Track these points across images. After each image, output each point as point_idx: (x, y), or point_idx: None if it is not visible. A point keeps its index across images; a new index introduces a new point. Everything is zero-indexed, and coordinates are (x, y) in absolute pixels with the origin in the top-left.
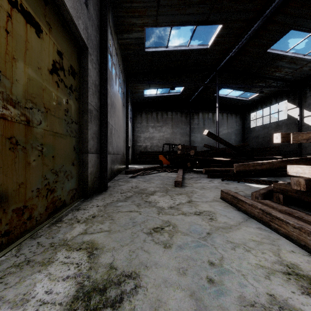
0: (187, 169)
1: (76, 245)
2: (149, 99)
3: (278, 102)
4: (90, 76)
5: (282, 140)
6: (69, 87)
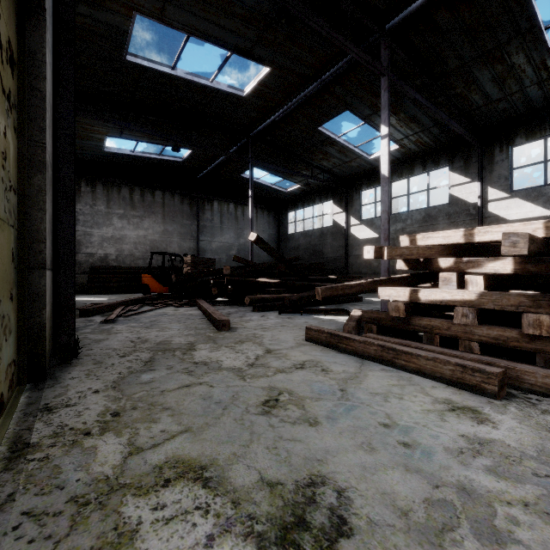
0: (207, 299)
1: (149, 479)
2: (116, 158)
3: (323, 202)
4: (47, 79)
5: (375, 255)
6: (7, 94)
